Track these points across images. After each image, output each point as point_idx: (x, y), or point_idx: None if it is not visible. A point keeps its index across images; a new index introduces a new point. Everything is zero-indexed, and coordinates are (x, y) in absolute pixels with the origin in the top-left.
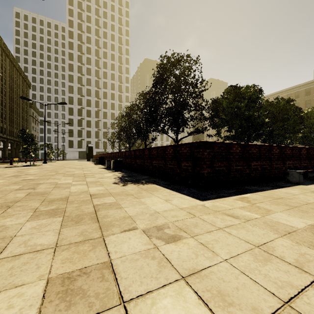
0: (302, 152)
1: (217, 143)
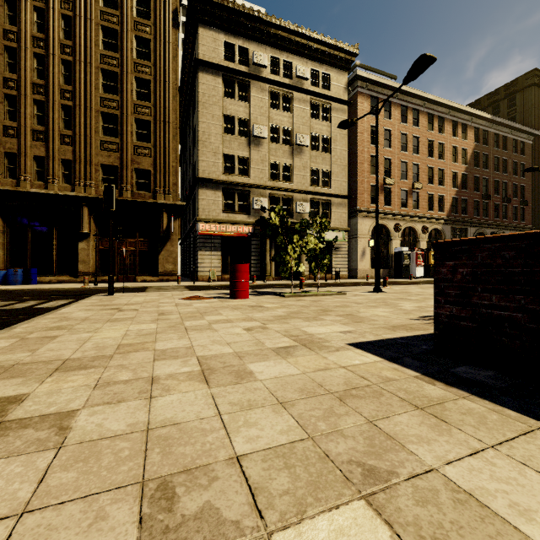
0: None
1: (483, 241)
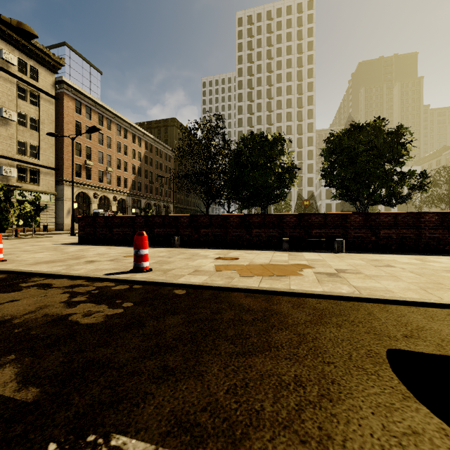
0: (181, 221)
1: (87, 217)
